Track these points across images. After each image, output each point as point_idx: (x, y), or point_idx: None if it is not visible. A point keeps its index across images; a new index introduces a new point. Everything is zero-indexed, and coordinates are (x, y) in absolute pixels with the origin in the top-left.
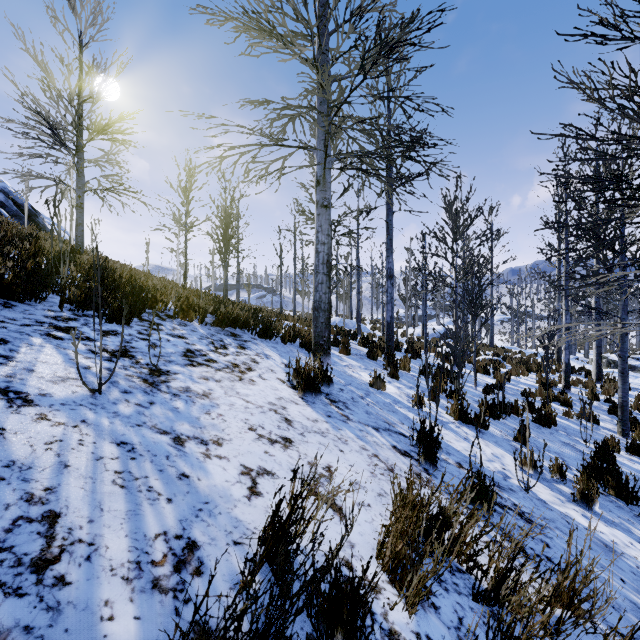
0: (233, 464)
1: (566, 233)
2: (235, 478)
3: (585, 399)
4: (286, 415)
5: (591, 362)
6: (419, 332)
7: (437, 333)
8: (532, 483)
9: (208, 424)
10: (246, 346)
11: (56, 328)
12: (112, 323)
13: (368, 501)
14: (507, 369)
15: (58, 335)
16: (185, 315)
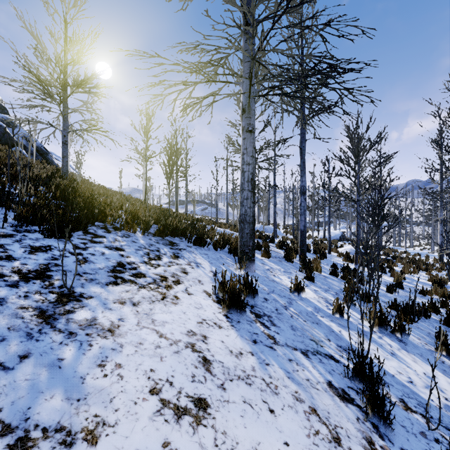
0: None
1: None
2: None
3: None
4: (205, 352)
5: None
6: (321, 235)
7: (335, 236)
8: None
9: (93, 389)
10: (180, 255)
11: None
12: (51, 238)
13: None
14: (399, 267)
15: None
16: (130, 227)
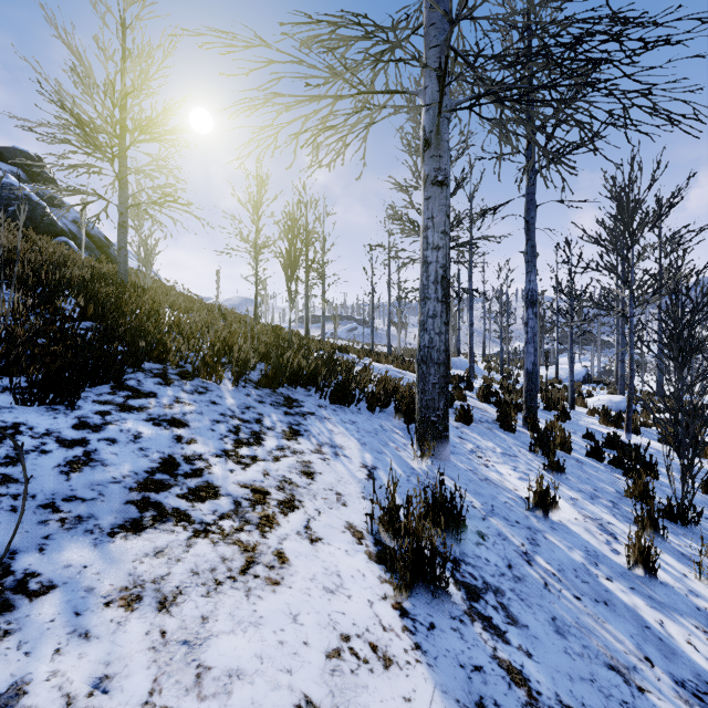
0: None
1: None
2: None
3: None
4: None
5: None
6: (550, 374)
7: (576, 375)
8: None
9: None
10: (302, 428)
11: None
12: (30, 405)
13: None
14: (707, 437)
15: None
16: (210, 372)
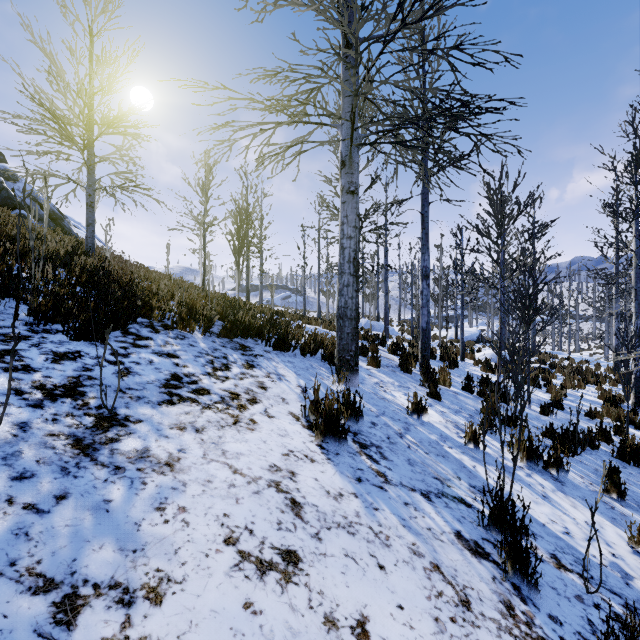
0: None
1: (637, 223)
2: None
3: None
4: (294, 492)
5: None
6: (451, 335)
7: (471, 336)
8: None
9: (152, 538)
10: (255, 363)
11: None
12: (79, 341)
13: None
14: (558, 380)
15: None
16: (185, 325)
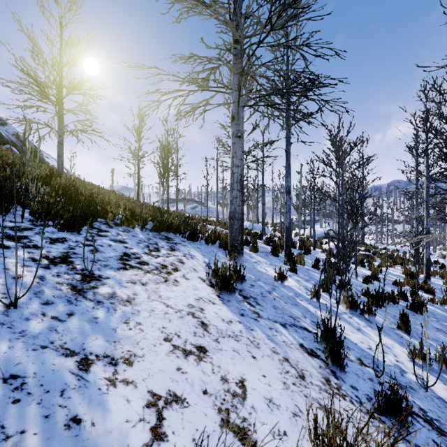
0: (139, 391)
1: (427, 157)
2: (138, 414)
3: (443, 287)
4: (203, 318)
5: (440, 256)
6: (308, 233)
7: (321, 234)
8: (425, 376)
9: (123, 336)
10: (176, 248)
11: (8, 237)
12: (64, 231)
13: (283, 427)
14: (377, 262)
15: (6, 244)
16: (129, 223)
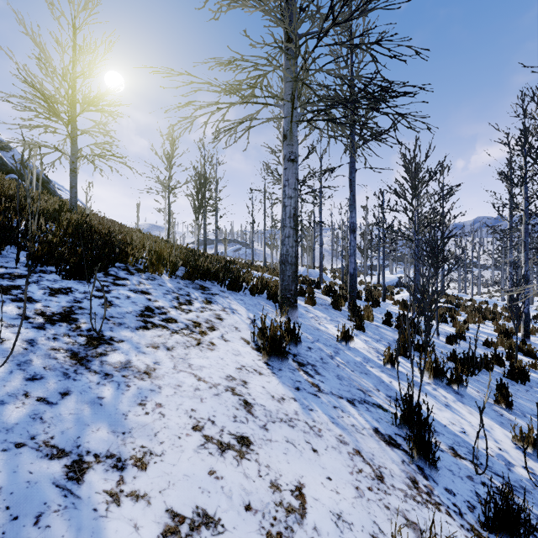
0: (154, 511)
1: (525, 187)
2: None
3: None
4: (246, 396)
5: None
6: (375, 280)
7: (391, 281)
8: (537, 470)
9: (137, 424)
10: (213, 300)
11: None
12: (69, 279)
13: None
14: (462, 317)
15: None
16: (155, 269)
